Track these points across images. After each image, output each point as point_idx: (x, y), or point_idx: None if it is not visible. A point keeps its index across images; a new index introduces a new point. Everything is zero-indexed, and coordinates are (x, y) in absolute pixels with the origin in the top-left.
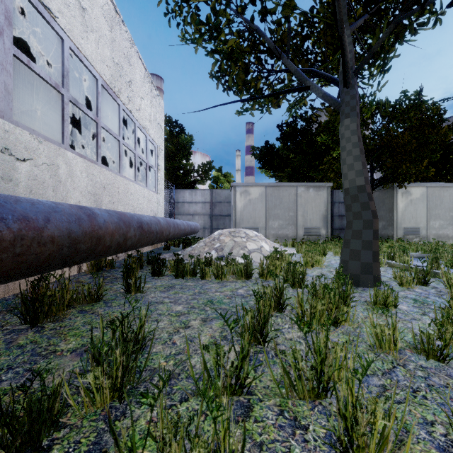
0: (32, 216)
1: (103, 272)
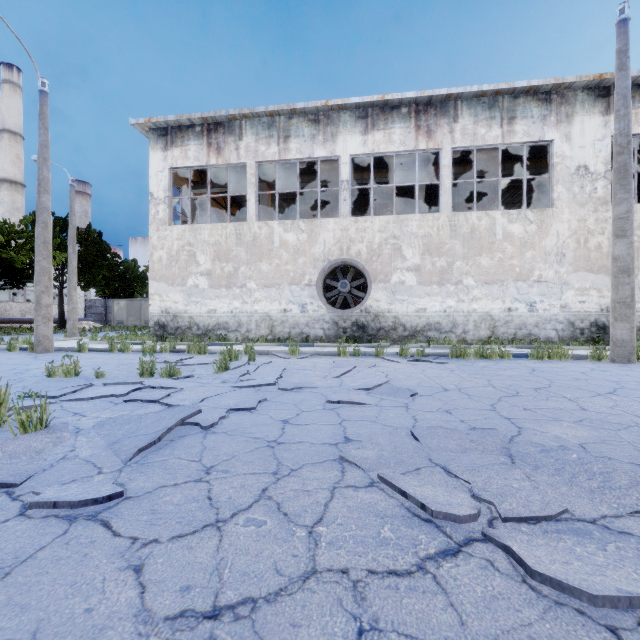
0: None
1: None
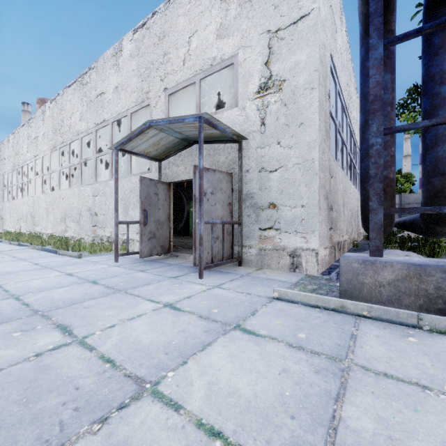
0: None
1: None
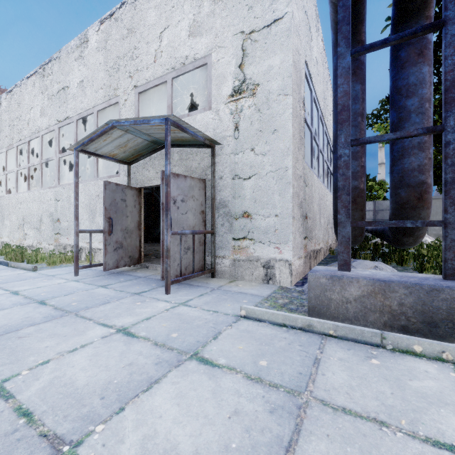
0: None
1: None
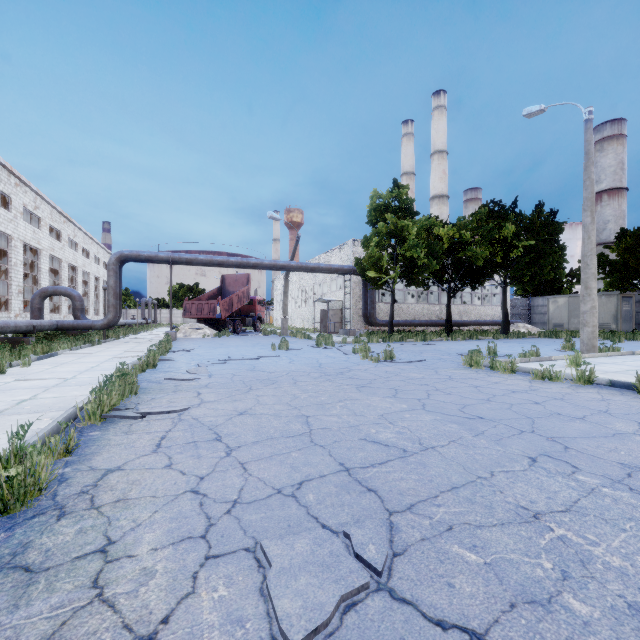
0: (439, 322)
1: None
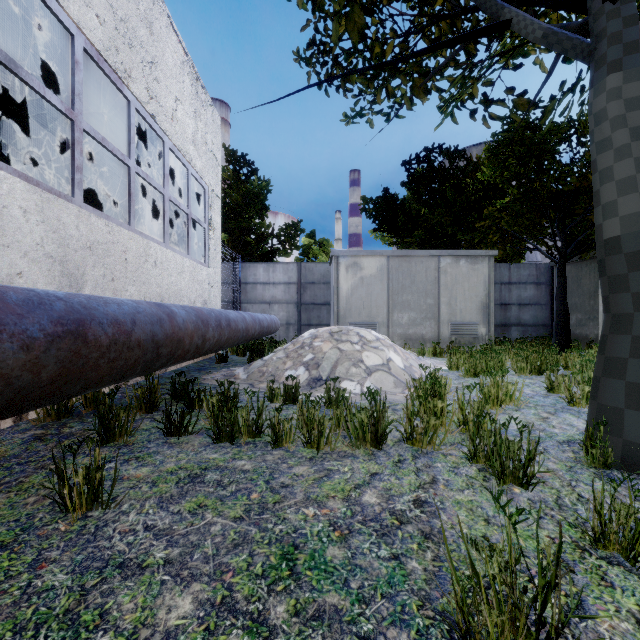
0: None
1: (70, 422)
